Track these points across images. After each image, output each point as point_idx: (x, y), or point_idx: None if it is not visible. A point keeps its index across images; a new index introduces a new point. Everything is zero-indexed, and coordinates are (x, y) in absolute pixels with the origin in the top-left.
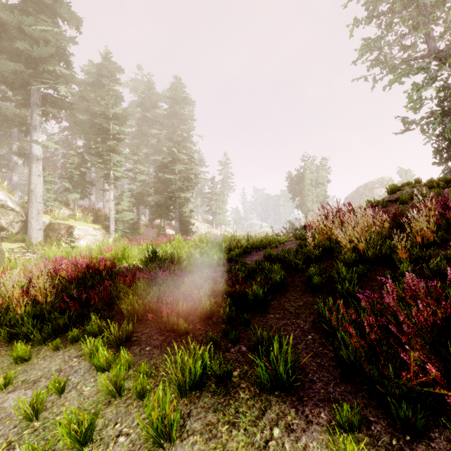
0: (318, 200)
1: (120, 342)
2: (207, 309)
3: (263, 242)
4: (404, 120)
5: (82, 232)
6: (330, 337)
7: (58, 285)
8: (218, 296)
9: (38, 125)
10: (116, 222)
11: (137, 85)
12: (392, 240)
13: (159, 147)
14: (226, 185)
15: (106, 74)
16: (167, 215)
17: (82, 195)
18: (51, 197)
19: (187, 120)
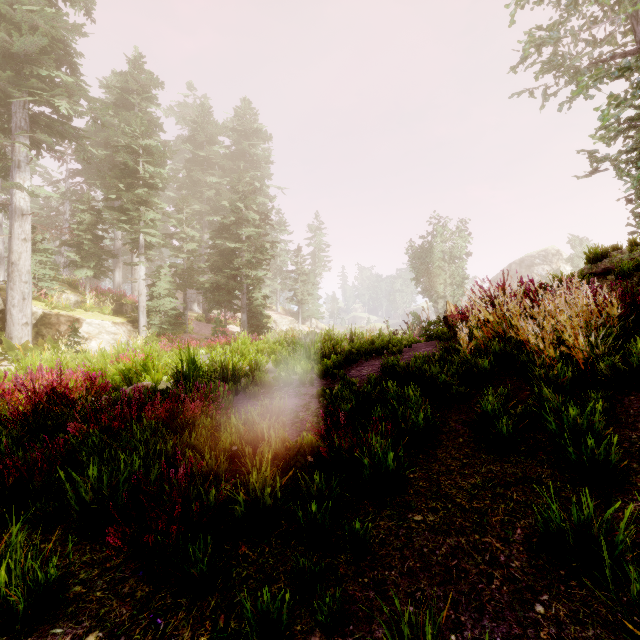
0: (453, 282)
1: (16, 618)
2: (266, 502)
3: (378, 343)
4: (592, 156)
5: (95, 329)
6: (622, 635)
7: (2, 425)
8: (297, 455)
9: (23, 161)
10: (149, 313)
11: (187, 112)
12: (628, 340)
13: (218, 203)
14: (318, 261)
15: (135, 88)
16: (229, 304)
17: (97, 272)
18: (46, 274)
19: (261, 164)
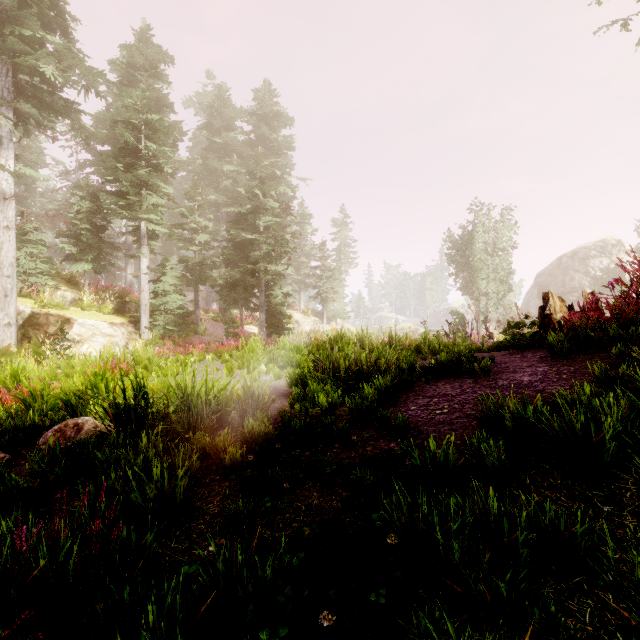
0: (497, 277)
1: None
2: None
3: (443, 355)
4: None
5: (87, 330)
6: None
7: None
8: None
9: (6, 137)
10: (154, 312)
11: (206, 102)
12: None
13: (236, 193)
14: (344, 257)
15: (141, 63)
16: (247, 303)
17: (97, 266)
18: (37, 269)
19: (282, 150)
